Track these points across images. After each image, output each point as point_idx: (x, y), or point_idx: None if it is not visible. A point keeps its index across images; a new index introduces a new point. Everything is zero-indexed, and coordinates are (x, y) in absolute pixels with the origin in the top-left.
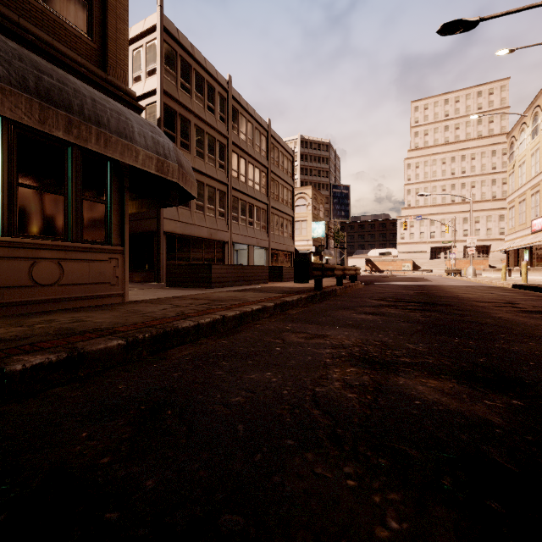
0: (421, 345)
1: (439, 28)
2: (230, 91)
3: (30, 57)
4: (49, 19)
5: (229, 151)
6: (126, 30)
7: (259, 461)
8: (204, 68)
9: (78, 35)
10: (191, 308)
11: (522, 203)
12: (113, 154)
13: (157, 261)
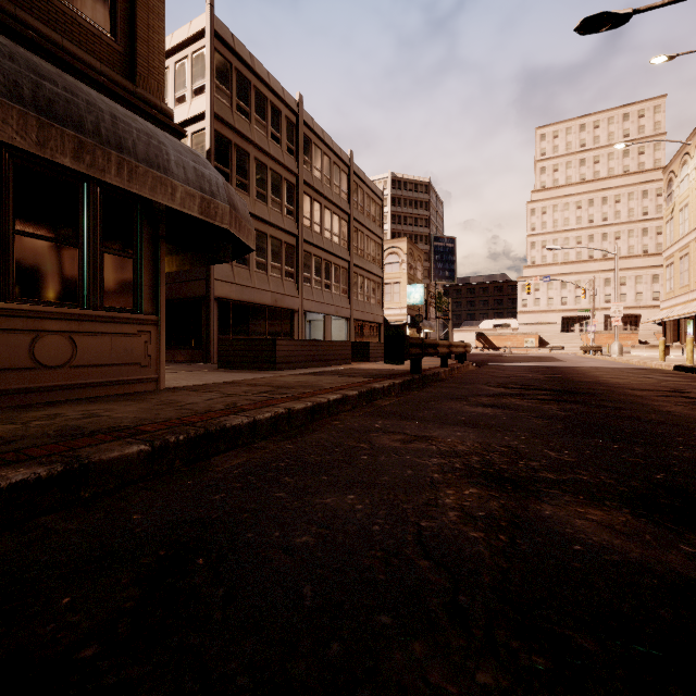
0: (567, 453)
1: (577, 24)
2: (301, 115)
3: (26, 57)
4: (57, 12)
5: (299, 192)
6: (162, 27)
7: (336, 658)
8: (267, 84)
9: (97, 33)
10: (247, 398)
11: (685, 259)
12: (140, 190)
13: (206, 335)
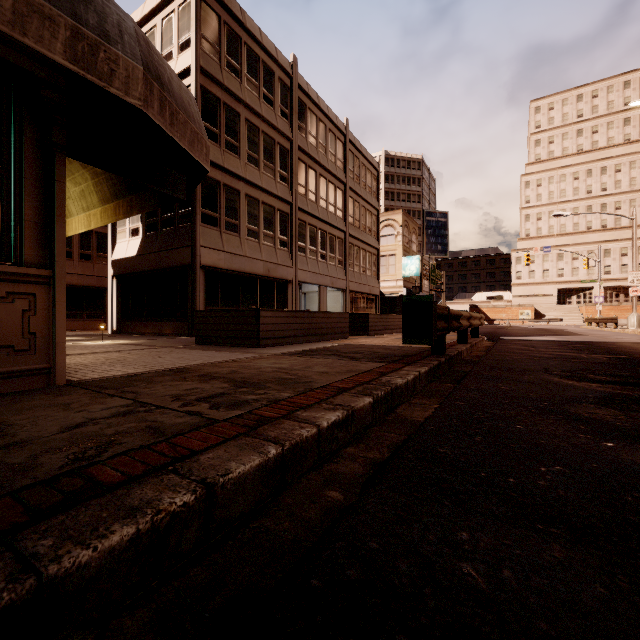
0: None
1: None
2: (295, 78)
3: None
4: None
5: (293, 158)
6: None
7: None
8: (259, 42)
9: None
10: (155, 422)
11: None
12: None
13: (191, 306)
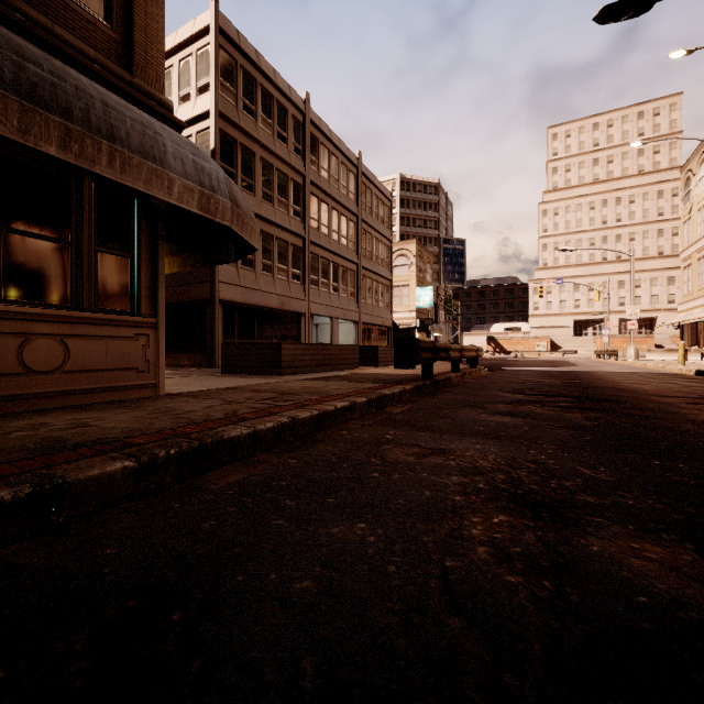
0: (603, 471)
1: (596, 13)
2: (308, 114)
3: (9, 37)
4: None
5: (306, 193)
6: (160, 15)
7: None
8: (273, 83)
9: (91, 19)
10: (249, 406)
11: (703, 260)
12: (134, 183)
13: (210, 339)
